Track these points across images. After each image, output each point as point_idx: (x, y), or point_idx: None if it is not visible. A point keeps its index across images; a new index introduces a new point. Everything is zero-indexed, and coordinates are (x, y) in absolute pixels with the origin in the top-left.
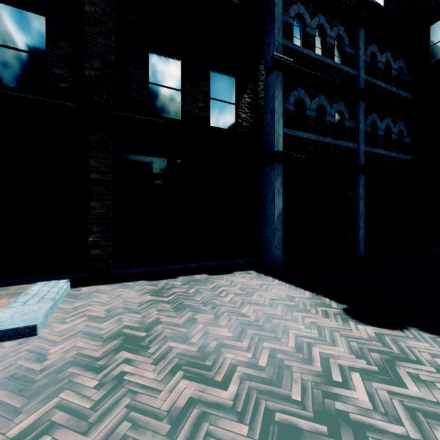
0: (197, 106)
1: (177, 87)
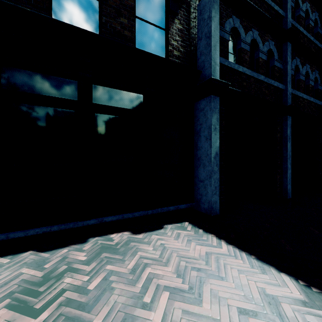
0: (119, 21)
1: None
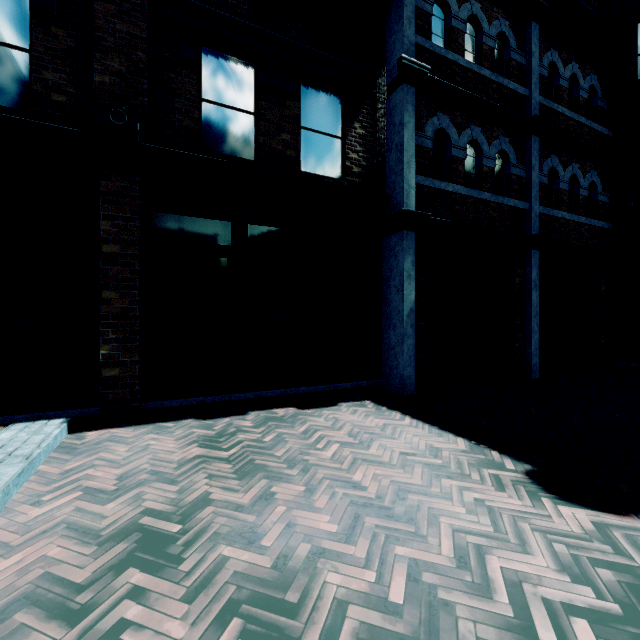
0: (280, 139)
1: (247, 108)
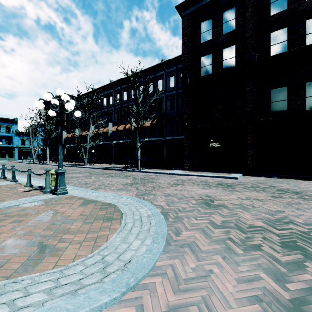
0: (296, 104)
1: (284, 99)
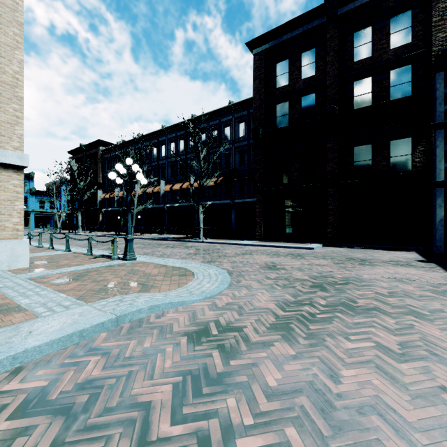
0: (381, 165)
1: (368, 159)
